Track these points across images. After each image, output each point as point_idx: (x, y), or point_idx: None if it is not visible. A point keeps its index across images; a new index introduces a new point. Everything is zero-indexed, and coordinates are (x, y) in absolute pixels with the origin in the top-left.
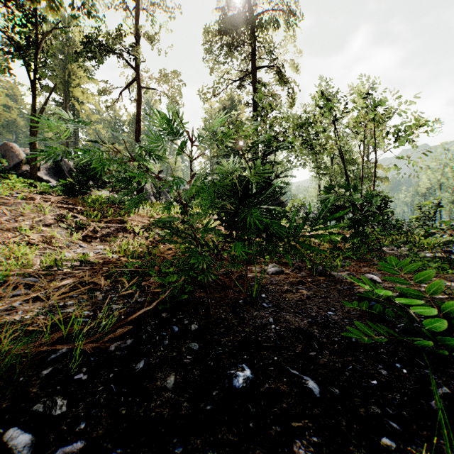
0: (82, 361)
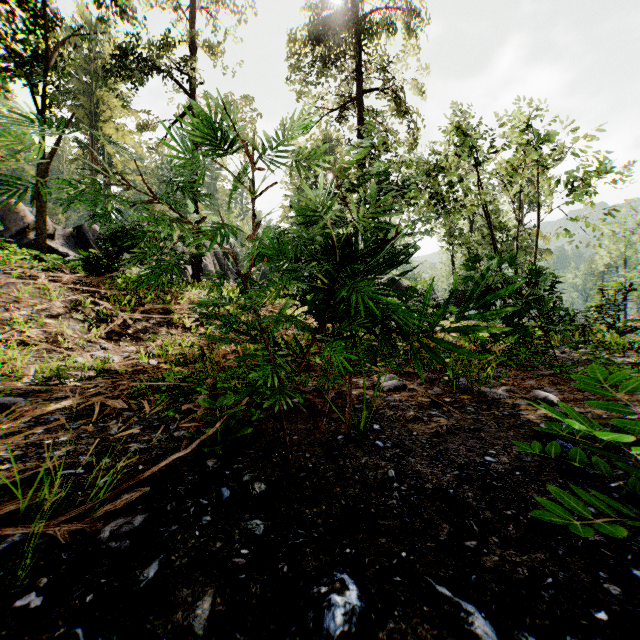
0: (45, 561)
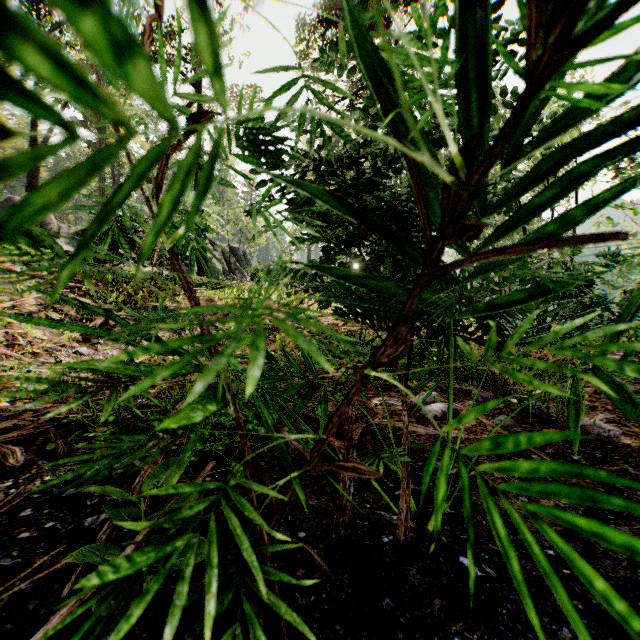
0: None
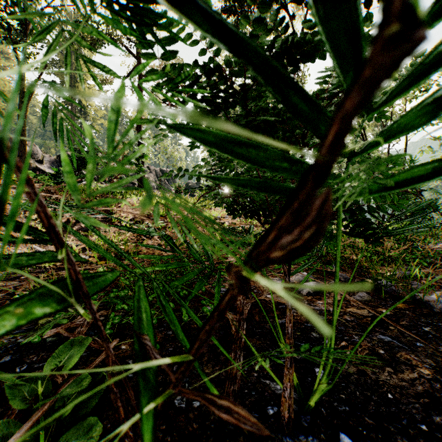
0: None
